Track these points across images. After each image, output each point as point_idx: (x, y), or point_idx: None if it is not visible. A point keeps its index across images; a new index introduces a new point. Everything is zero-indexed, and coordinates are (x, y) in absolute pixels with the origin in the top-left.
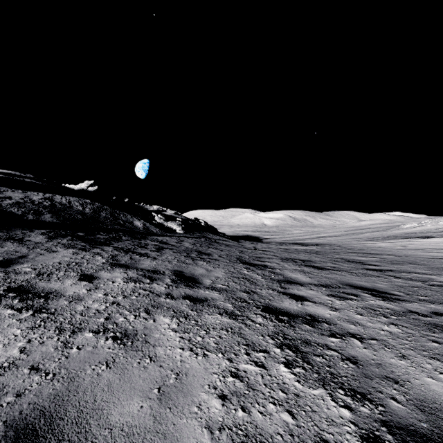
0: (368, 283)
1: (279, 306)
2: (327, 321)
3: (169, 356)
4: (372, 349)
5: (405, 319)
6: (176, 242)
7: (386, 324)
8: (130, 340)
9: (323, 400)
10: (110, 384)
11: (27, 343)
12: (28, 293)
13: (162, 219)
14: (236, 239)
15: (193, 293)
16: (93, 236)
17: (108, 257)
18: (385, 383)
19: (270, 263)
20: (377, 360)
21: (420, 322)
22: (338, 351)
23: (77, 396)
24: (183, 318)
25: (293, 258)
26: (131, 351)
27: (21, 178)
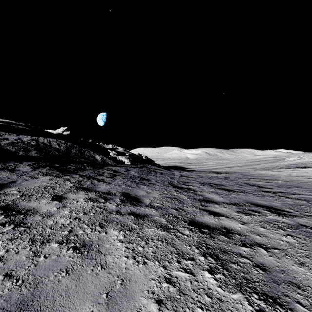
0: (266, 202)
1: (201, 220)
2: (238, 233)
3: (116, 263)
4: (276, 257)
5: (298, 231)
6: (125, 171)
7: (284, 236)
8: (86, 250)
9: (242, 304)
10: (67, 290)
11: (5, 253)
12: (12, 210)
13: (115, 154)
14: (167, 169)
15: (136, 210)
16: (65, 166)
17: (75, 182)
18: (290, 288)
19: (193, 186)
20: (281, 267)
21: (310, 234)
22: (249, 258)
23: (40, 302)
24: (128, 230)
25: (209, 183)
26: (87, 260)
27: (15, 125)
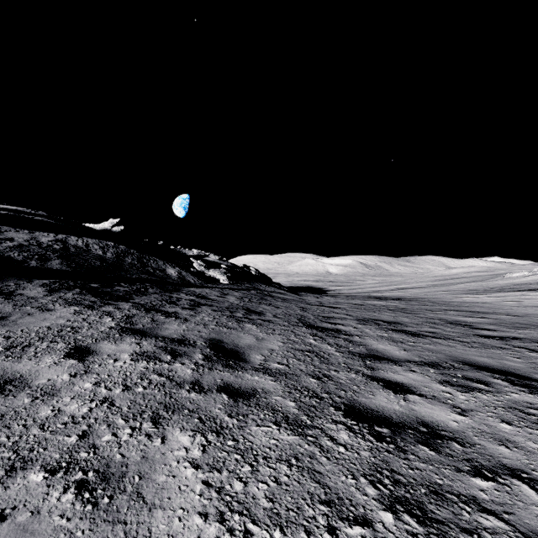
0: (494, 360)
1: (371, 404)
2: (456, 437)
3: (175, 537)
4: None
5: None
6: (219, 296)
7: None
8: (108, 493)
9: None
10: None
11: None
12: None
13: (202, 265)
14: (295, 292)
15: (234, 381)
16: (110, 288)
17: (121, 318)
18: None
19: (345, 326)
20: None
21: None
22: (501, 516)
23: None
24: (214, 433)
25: (373, 319)
26: (103, 526)
27: (30, 215)
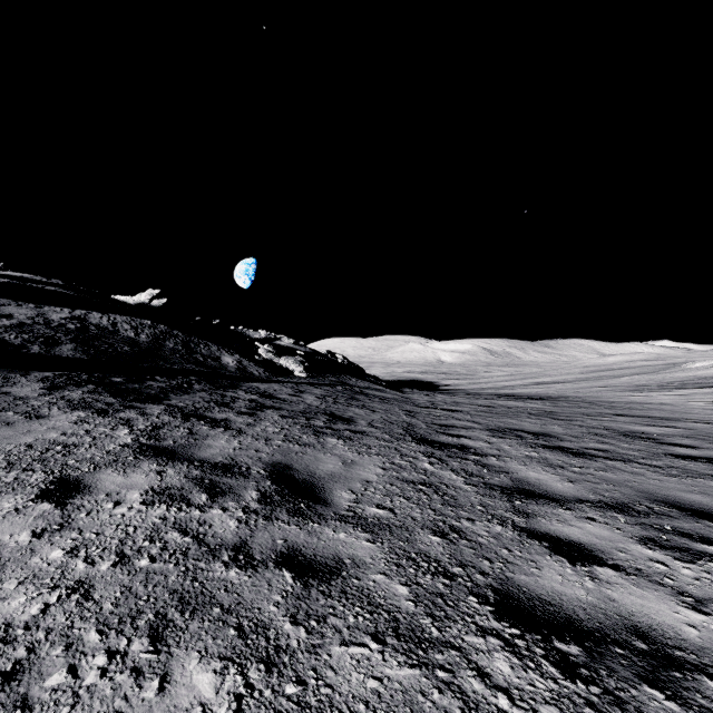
0: (712, 498)
1: (538, 588)
2: (705, 665)
3: None
4: None
5: None
6: (291, 394)
7: None
8: None
9: None
10: None
11: None
12: None
13: (271, 352)
14: (397, 387)
15: (306, 542)
16: (138, 383)
17: (143, 429)
18: None
19: (472, 440)
20: None
21: None
22: None
23: None
24: (262, 664)
25: (512, 428)
26: None
27: (39, 284)
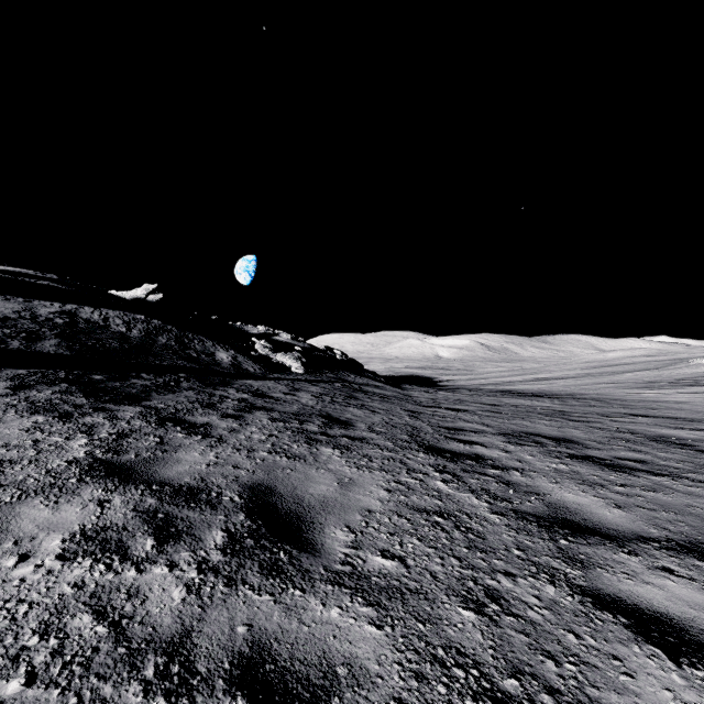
0: None
1: None
2: None
3: None
4: None
5: None
6: (286, 393)
7: None
8: None
9: None
10: None
11: None
12: None
13: (267, 348)
14: (396, 384)
15: (280, 630)
16: (120, 381)
17: (104, 438)
18: None
19: (487, 448)
20: None
21: None
22: None
23: None
24: None
25: (527, 432)
26: None
27: (32, 279)
